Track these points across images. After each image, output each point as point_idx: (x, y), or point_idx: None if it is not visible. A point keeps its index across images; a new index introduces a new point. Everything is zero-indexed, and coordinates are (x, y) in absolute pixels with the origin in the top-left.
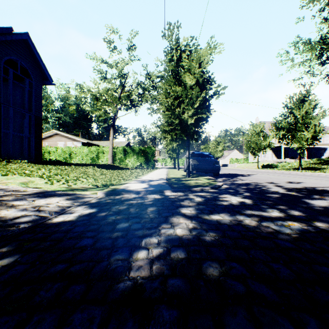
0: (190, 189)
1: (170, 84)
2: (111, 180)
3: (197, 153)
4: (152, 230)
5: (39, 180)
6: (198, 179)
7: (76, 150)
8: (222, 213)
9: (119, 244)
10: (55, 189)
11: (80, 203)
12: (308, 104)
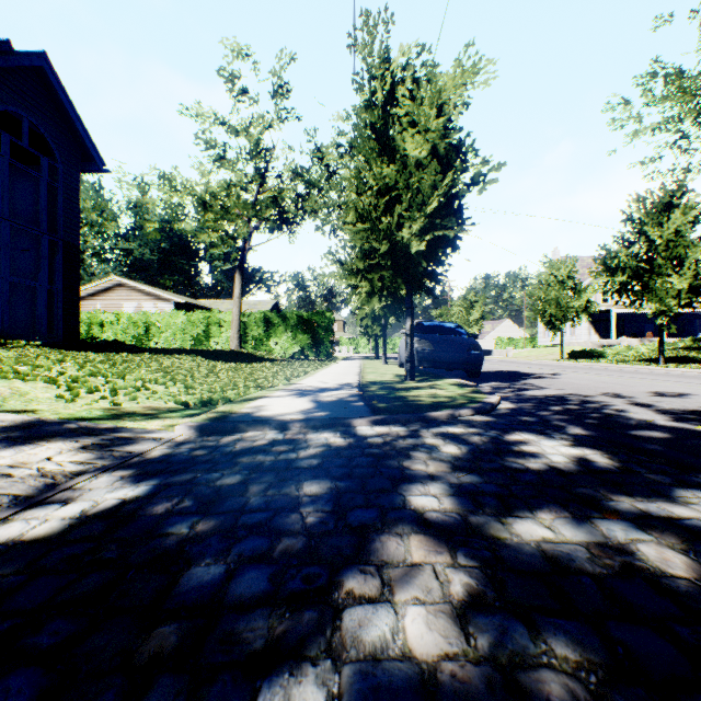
0: (422, 415)
1: (369, 157)
2: (228, 387)
3: (429, 326)
4: (306, 613)
5: (42, 390)
6: (436, 385)
7: (161, 320)
8: (544, 509)
9: None
10: (72, 414)
11: (114, 460)
12: (680, 214)
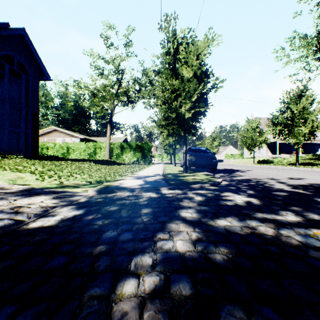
0: (188, 186)
1: (167, 77)
2: (106, 175)
3: (194, 149)
4: (145, 243)
5: (30, 176)
6: (196, 174)
7: (74, 146)
8: (229, 217)
9: (99, 267)
10: (44, 186)
11: (67, 202)
12: (305, 99)
